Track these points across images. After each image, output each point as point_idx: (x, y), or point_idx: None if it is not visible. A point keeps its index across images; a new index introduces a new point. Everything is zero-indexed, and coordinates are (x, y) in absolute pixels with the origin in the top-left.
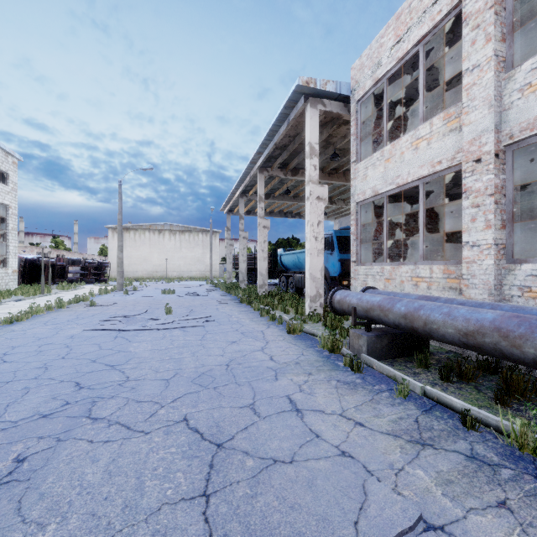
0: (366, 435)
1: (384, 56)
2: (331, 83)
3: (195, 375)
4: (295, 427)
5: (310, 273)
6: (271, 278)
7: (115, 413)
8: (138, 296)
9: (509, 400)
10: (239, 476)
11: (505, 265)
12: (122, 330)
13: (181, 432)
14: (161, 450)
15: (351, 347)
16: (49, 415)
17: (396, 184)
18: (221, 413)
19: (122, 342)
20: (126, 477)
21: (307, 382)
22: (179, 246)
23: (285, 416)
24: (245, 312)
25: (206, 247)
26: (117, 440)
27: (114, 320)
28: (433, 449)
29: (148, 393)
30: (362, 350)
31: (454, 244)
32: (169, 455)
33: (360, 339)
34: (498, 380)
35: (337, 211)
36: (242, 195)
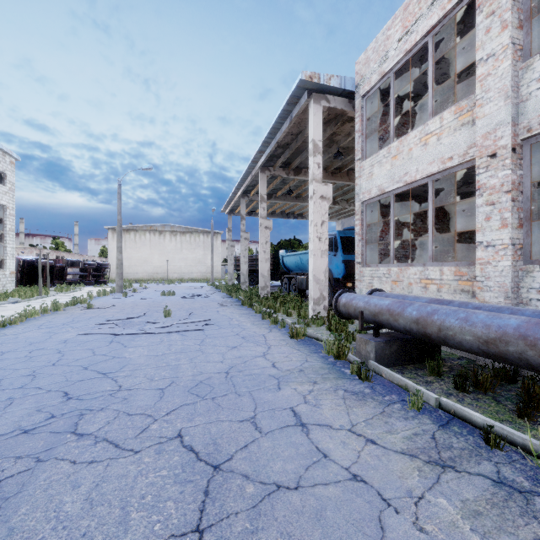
0: (379, 454)
1: (391, 49)
2: (336, 78)
3: (192, 384)
4: (300, 445)
5: (313, 274)
6: (273, 279)
7: (103, 428)
8: (137, 298)
9: (532, 413)
10: (238, 505)
11: (522, 266)
12: (117, 334)
13: (174, 451)
14: (151, 474)
15: (357, 353)
16: (31, 431)
17: (404, 182)
18: (219, 428)
19: (118, 347)
20: (109, 507)
21: (312, 392)
22: (179, 247)
23: (289, 432)
24: (246, 315)
25: (207, 249)
26: (102, 461)
27: (111, 323)
28: (455, 472)
29: (141, 405)
30: (369, 356)
31: (462, 245)
32: (160, 479)
33: (367, 345)
34: (519, 391)
35: (340, 211)
36: (243, 196)
